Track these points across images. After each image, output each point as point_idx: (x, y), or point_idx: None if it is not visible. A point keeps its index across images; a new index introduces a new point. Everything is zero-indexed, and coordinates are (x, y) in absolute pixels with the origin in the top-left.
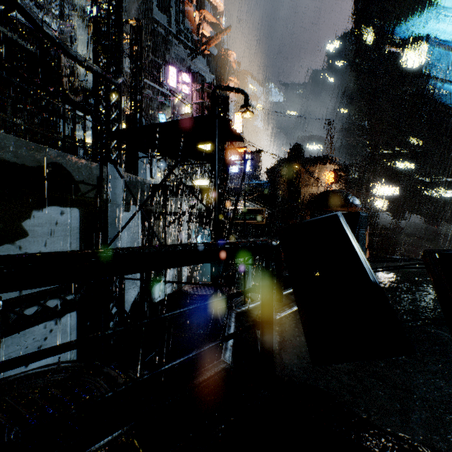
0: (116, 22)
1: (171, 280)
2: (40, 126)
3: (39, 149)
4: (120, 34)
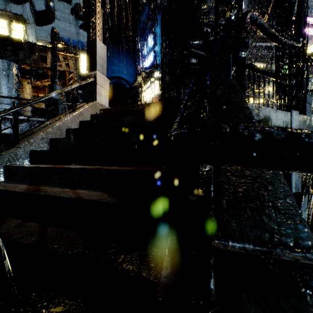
0: (296, 1)
1: (306, 203)
2: (259, 94)
3: (260, 108)
4: (301, 7)
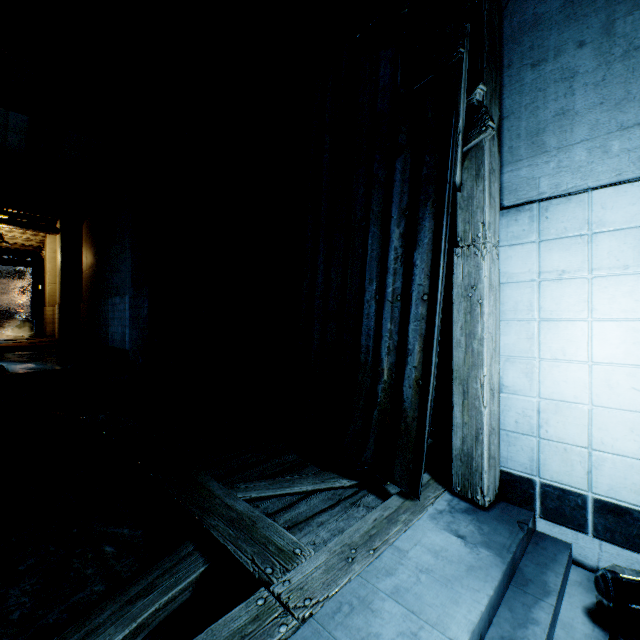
0: None
1: None
2: None
3: None
4: None
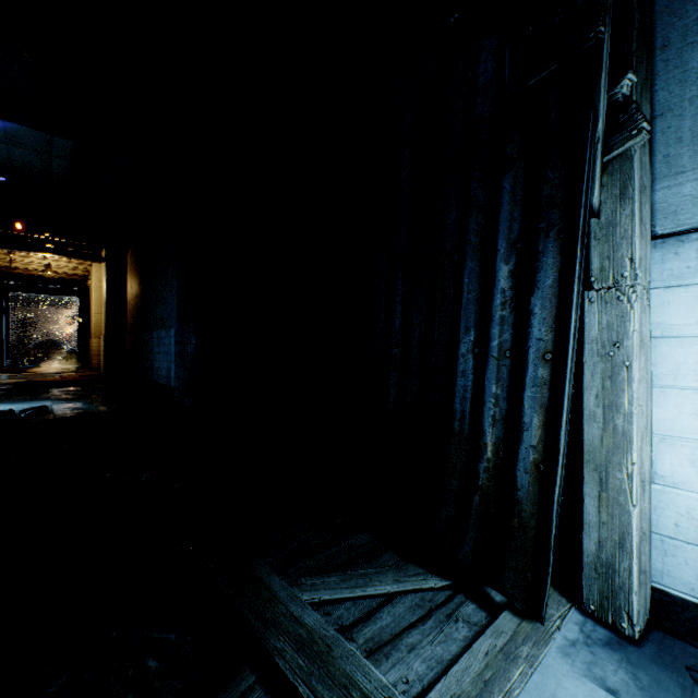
0: None
1: None
2: None
3: None
4: None
